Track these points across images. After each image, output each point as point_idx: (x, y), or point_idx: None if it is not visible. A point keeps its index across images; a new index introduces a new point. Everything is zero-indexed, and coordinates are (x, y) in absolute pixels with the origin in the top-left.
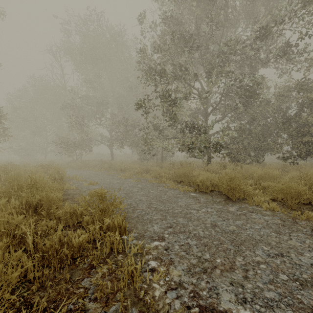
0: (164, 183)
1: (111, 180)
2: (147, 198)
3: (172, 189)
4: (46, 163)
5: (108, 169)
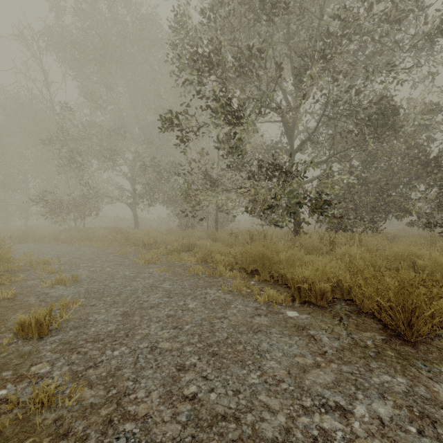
0: (220, 275)
1: (114, 268)
2: (175, 338)
3: (239, 295)
4: (15, 232)
5: (124, 243)
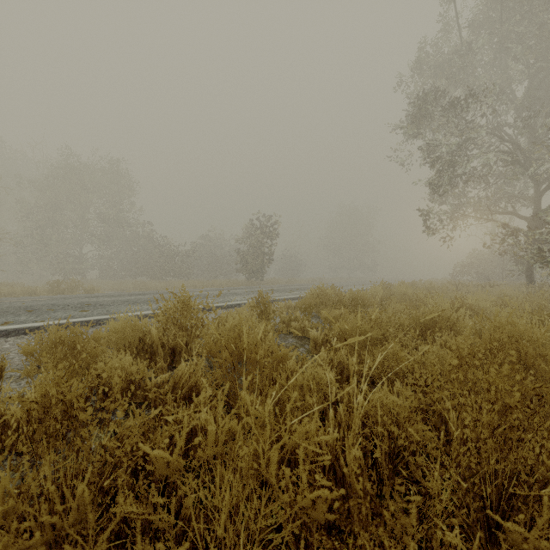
0: None
1: None
2: None
3: None
4: None
5: None
